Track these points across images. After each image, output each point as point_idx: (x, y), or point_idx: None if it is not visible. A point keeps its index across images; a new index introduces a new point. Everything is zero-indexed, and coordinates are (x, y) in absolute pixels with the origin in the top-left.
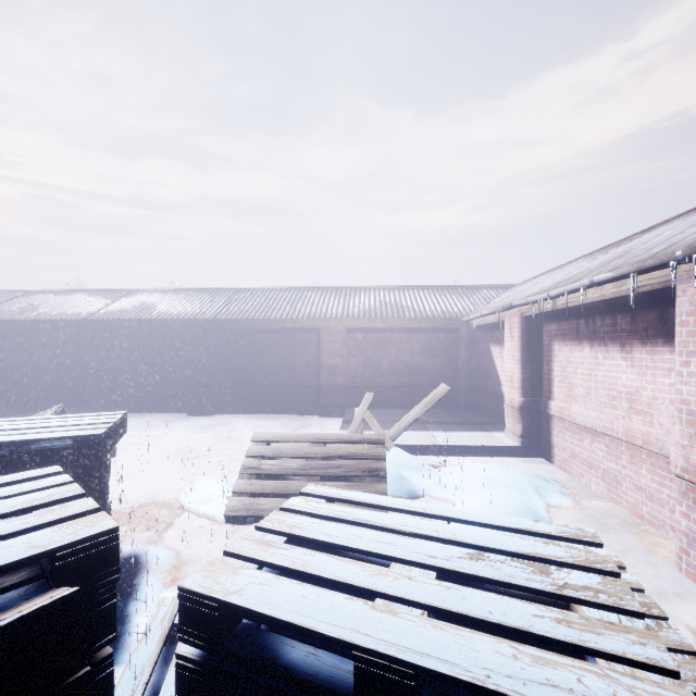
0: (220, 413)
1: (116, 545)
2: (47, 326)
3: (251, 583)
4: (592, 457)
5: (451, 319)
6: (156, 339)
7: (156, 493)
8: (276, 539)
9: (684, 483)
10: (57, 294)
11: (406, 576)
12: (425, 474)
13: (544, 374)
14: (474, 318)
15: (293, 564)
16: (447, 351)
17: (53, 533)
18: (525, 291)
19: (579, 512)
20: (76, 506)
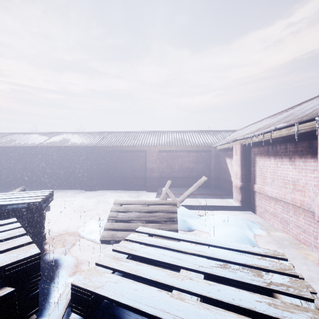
0: (99, 190)
1: (39, 262)
2: (19, 149)
3: (108, 281)
4: (275, 211)
5: (207, 146)
6: (69, 155)
7: (68, 228)
8: (122, 256)
9: None
10: (24, 134)
11: (188, 278)
12: (196, 219)
13: (251, 172)
14: (218, 145)
15: (130, 271)
16: (205, 161)
17: (5, 256)
18: (242, 133)
19: (269, 238)
20: (20, 240)
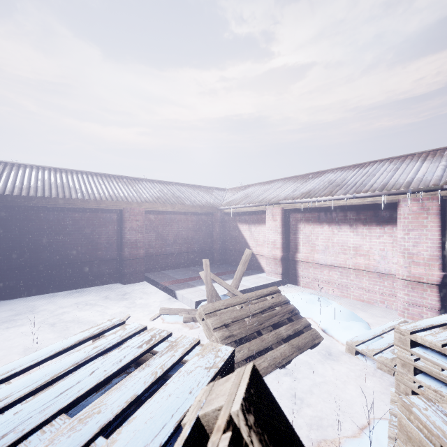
0: None
1: None
2: None
3: None
4: (330, 278)
5: (212, 207)
6: None
7: None
8: None
9: (406, 282)
10: None
11: None
12: None
13: (291, 240)
14: (235, 207)
15: None
16: (207, 228)
17: None
18: (269, 195)
19: (345, 305)
20: None
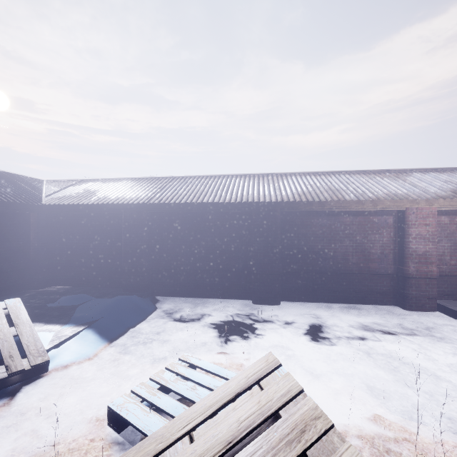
0: (282, 300)
1: None
2: (108, 210)
3: None
4: None
5: None
6: (213, 223)
7: None
8: None
9: None
10: (105, 182)
11: None
12: None
13: None
14: None
15: None
16: None
17: None
18: None
19: None
20: None
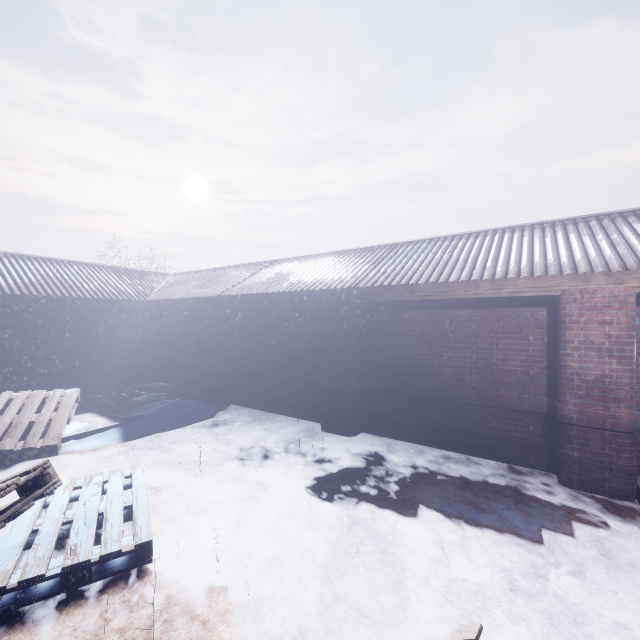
0: (364, 432)
1: None
2: (191, 305)
3: None
4: None
5: None
6: (286, 319)
7: None
8: None
9: None
10: (213, 272)
11: None
12: None
13: None
14: None
15: None
16: None
17: None
18: None
19: None
20: None
